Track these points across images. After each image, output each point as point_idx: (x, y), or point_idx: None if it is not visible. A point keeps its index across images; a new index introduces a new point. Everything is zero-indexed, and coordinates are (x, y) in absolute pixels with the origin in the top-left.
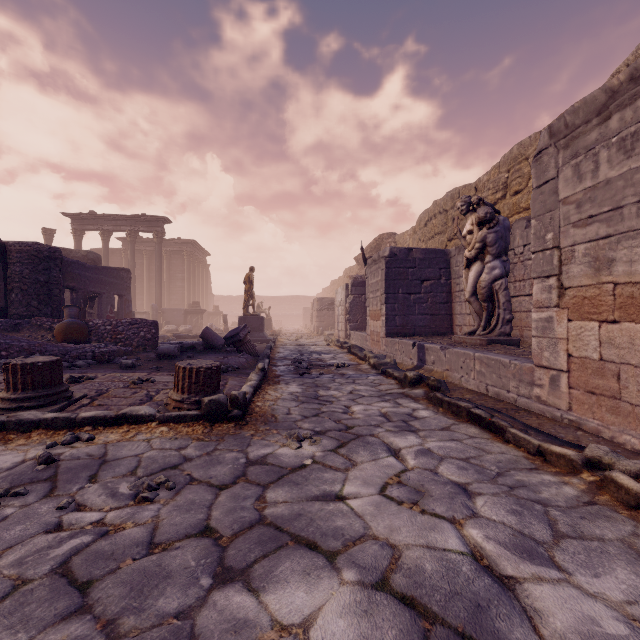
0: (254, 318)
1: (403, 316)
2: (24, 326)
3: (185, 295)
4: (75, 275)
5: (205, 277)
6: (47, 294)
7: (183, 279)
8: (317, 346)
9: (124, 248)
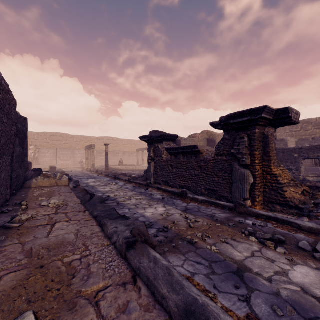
0: None
1: None
2: None
3: None
4: None
5: None
6: None
7: None
8: None
9: None
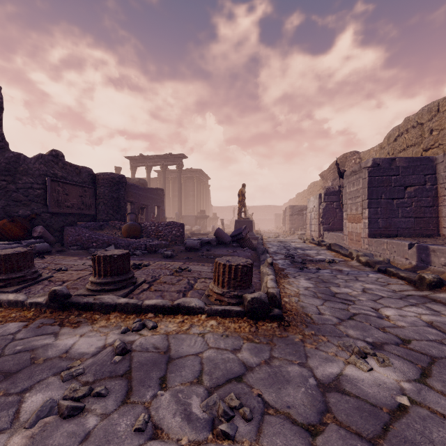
0: (246, 221)
1: (386, 219)
2: (105, 226)
3: (195, 206)
4: (133, 193)
5: (207, 194)
6: (118, 206)
7: (193, 195)
8: (296, 243)
9: (158, 177)
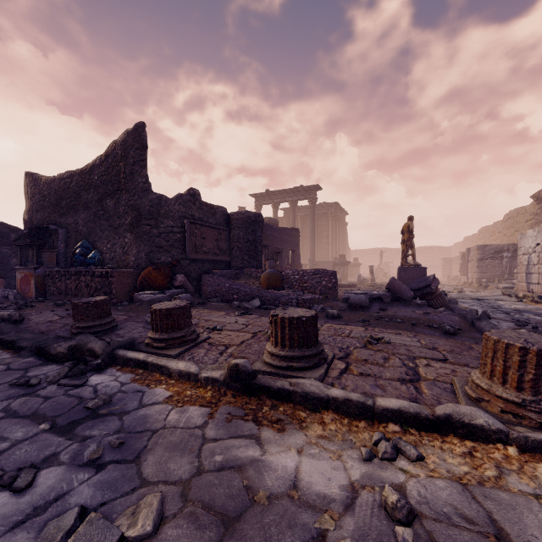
0: (415, 268)
1: None
2: (241, 275)
3: (329, 250)
4: (267, 235)
5: (343, 234)
6: (254, 250)
7: (328, 236)
8: (506, 302)
9: (285, 216)
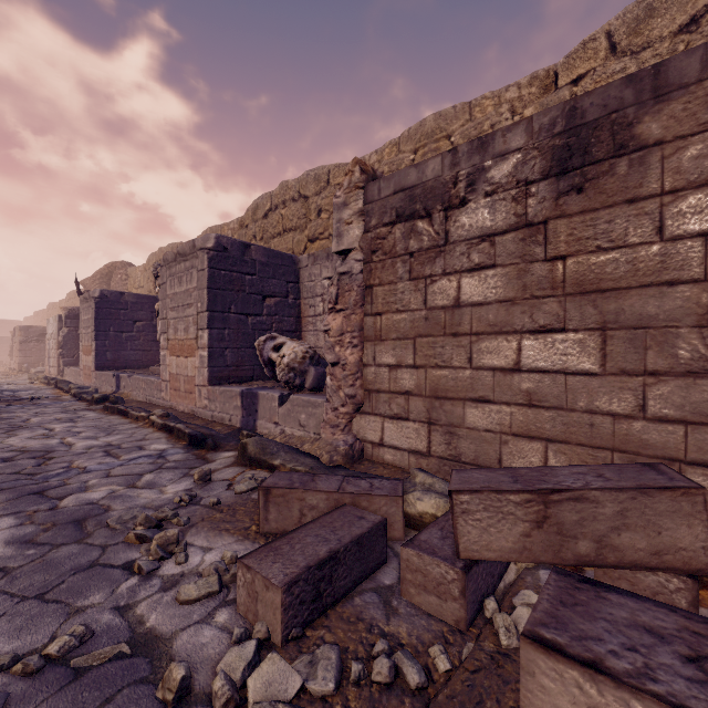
0: None
1: (115, 352)
2: None
3: None
4: None
5: None
6: None
7: None
8: (14, 385)
9: None
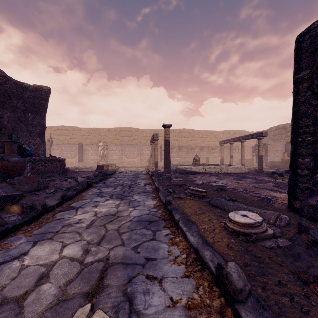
0: None
1: (79, 158)
2: None
3: None
4: None
5: None
6: None
7: None
8: None
9: None
